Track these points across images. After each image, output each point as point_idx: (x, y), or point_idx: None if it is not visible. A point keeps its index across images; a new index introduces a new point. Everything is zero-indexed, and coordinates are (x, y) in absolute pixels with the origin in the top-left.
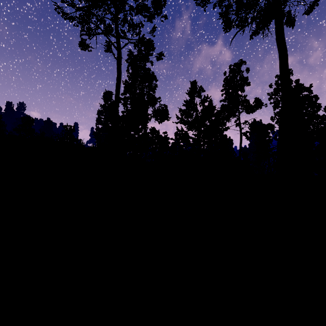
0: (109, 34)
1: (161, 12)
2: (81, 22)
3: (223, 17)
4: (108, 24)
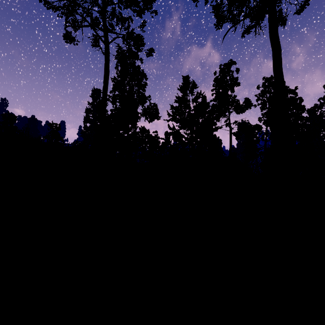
0: (96, 27)
1: (151, 7)
2: (65, 13)
3: (217, 10)
4: (95, 17)
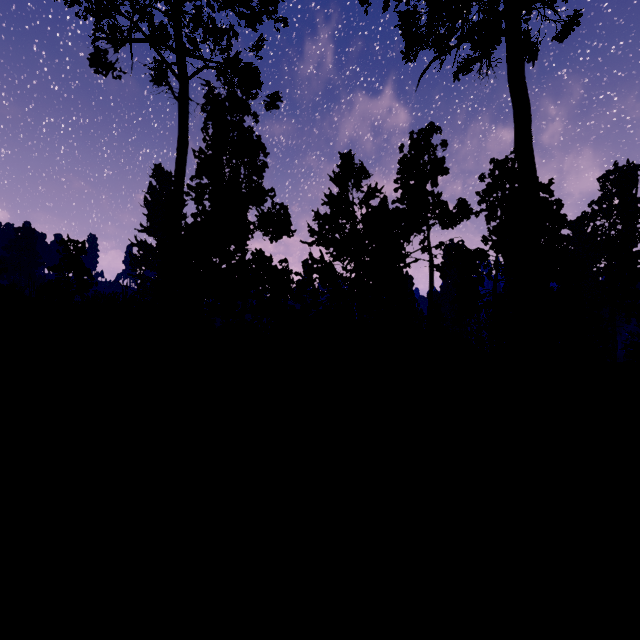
0: (161, 43)
1: (275, 11)
2: (95, 11)
3: (407, 23)
4: (160, 23)
